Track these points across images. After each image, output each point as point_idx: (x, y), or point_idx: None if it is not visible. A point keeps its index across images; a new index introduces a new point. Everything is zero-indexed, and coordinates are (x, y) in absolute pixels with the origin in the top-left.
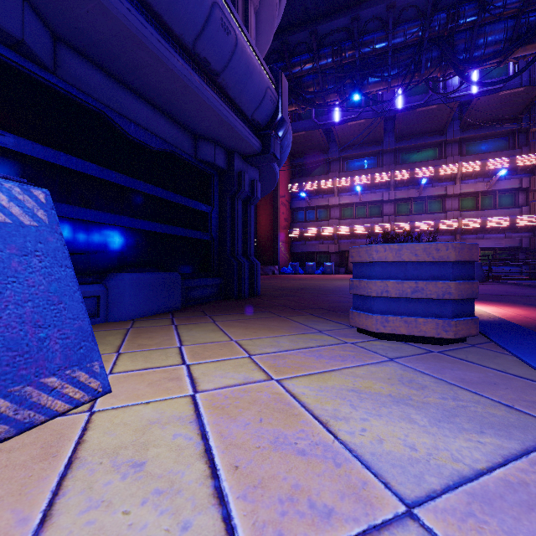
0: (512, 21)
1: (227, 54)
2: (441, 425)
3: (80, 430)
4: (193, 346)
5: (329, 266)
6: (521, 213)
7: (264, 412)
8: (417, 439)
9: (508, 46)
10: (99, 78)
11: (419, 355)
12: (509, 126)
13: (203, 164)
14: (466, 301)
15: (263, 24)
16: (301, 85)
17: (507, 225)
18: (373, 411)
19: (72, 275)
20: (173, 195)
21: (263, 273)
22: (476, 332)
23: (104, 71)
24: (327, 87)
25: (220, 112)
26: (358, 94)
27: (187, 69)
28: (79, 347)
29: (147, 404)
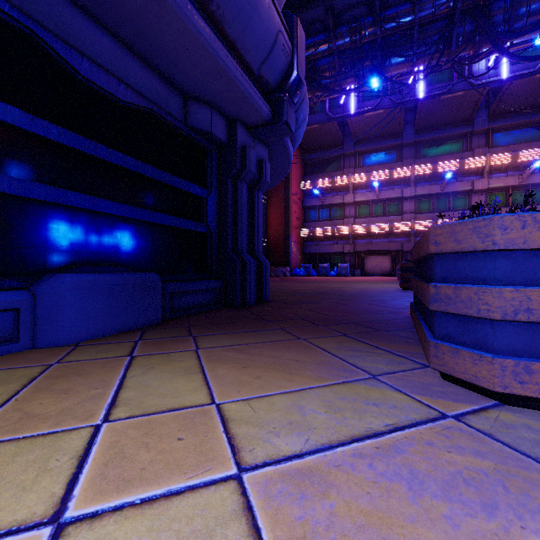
0: None
1: None
2: None
3: None
4: (126, 423)
5: (344, 268)
6: None
7: None
8: None
9: None
10: None
11: None
12: None
13: (197, 134)
14: None
15: None
16: (315, 69)
17: None
18: None
19: None
20: (153, 170)
21: (274, 275)
22: None
23: None
24: (344, 71)
25: (214, 52)
26: (379, 77)
27: None
28: None
29: None
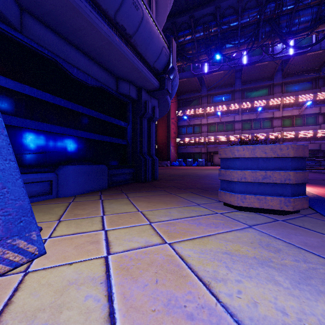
0: (316, 8)
1: (137, 23)
2: (301, 287)
3: (12, 290)
4: (111, 215)
5: (201, 161)
6: (320, 129)
7: (159, 273)
8: (285, 302)
9: (313, 24)
10: (52, 37)
11: (269, 223)
12: (313, 75)
13: (122, 96)
14: (300, 185)
15: (160, 9)
16: (184, 49)
17: (312, 136)
18: (244, 273)
19: (15, 166)
20: (102, 115)
21: (160, 165)
22: (307, 206)
23: (55, 33)
24: (200, 50)
25: (132, 61)
26: (219, 54)
27: (110, 31)
28: (20, 221)
29: (70, 265)
